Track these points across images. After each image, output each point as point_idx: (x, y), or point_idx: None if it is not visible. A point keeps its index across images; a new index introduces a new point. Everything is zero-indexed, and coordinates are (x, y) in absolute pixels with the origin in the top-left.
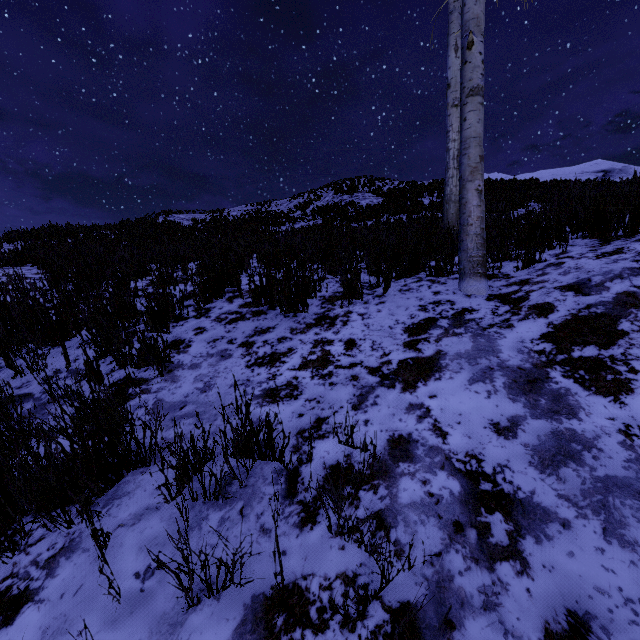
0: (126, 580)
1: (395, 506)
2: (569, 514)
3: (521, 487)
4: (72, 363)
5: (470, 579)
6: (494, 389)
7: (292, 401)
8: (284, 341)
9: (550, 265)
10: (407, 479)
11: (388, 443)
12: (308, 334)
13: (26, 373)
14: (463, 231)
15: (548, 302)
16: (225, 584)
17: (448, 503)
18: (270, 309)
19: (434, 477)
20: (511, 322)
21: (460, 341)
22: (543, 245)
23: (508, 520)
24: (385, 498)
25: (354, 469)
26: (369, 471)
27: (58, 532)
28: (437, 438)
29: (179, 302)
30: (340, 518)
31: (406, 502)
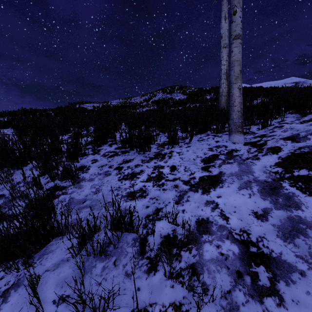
0: (47, 305)
1: (202, 261)
2: (304, 267)
3: (273, 250)
4: (27, 178)
5: (249, 308)
6: (252, 193)
7: (142, 199)
8: (138, 166)
9: (276, 127)
10: (208, 244)
11: (196, 223)
12: (151, 163)
13: (2, 183)
14: (231, 109)
15: (277, 146)
16: (104, 309)
17: (232, 259)
18: (131, 150)
19: (223, 243)
20: (258, 156)
21: (232, 166)
22: (272, 117)
23: (268, 270)
24: (196, 256)
25: (177, 238)
26: (186, 239)
27: (11, 274)
28: (223, 220)
29: (84, 146)
30: (171, 269)
31: (208, 258)
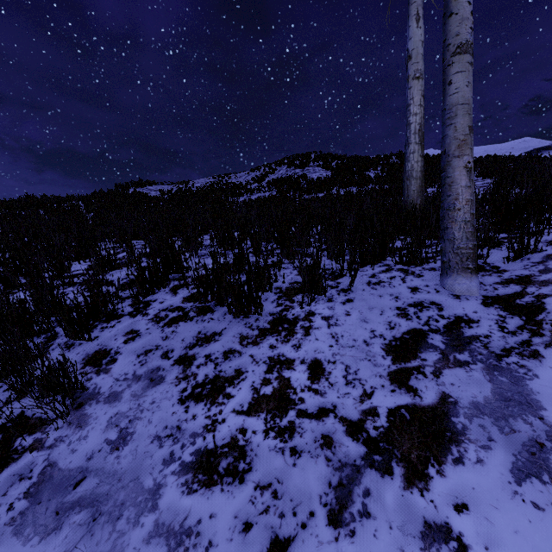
0: None
1: None
2: None
3: None
4: None
5: None
6: None
7: (235, 486)
8: (231, 357)
9: (551, 257)
10: None
11: None
12: (261, 346)
13: None
14: (448, 217)
15: None
16: None
17: None
18: (218, 305)
19: None
20: (535, 347)
21: (470, 378)
22: (541, 233)
23: None
24: None
25: None
26: None
27: None
28: None
29: (112, 297)
30: None
31: None
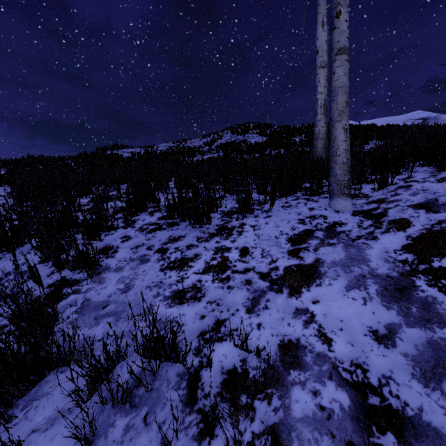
0: None
1: (288, 420)
2: None
3: (408, 403)
4: (21, 266)
5: None
6: (369, 296)
7: (196, 303)
8: (191, 248)
9: (400, 187)
10: (298, 389)
11: (279, 348)
12: (211, 242)
13: None
14: (332, 160)
15: (404, 218)
16: None
17: (339, 419)
18: (182, 221)
19: (323, 388)
20: (375, 234)
21: (334, 250)
22: (395, 171)
23: (401, 443)
24: (279, 410)
25: (249, 375)
26: (263, 378)
27: None
28: (323, 345)
29: (111, 215)
30: (236, 441)
31: (299, 416)
